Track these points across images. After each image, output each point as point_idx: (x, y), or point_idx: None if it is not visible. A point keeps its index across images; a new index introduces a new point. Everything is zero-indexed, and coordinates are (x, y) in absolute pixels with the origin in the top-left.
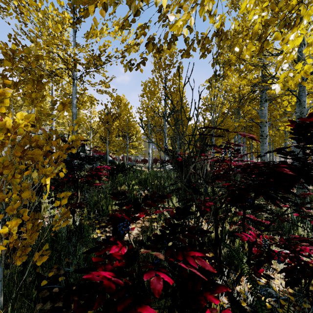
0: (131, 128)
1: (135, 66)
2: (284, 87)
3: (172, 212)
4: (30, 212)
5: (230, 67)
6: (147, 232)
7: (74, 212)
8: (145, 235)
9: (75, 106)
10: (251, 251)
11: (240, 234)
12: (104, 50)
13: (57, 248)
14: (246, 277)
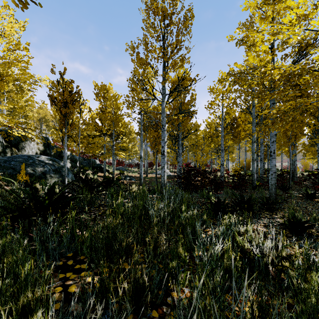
0: (118, 123)
1: None
2: None
3: None
4: None
5: None
6: None
7: None
8: None
9: None
10: None
11: None
12: None
13: None
14: None
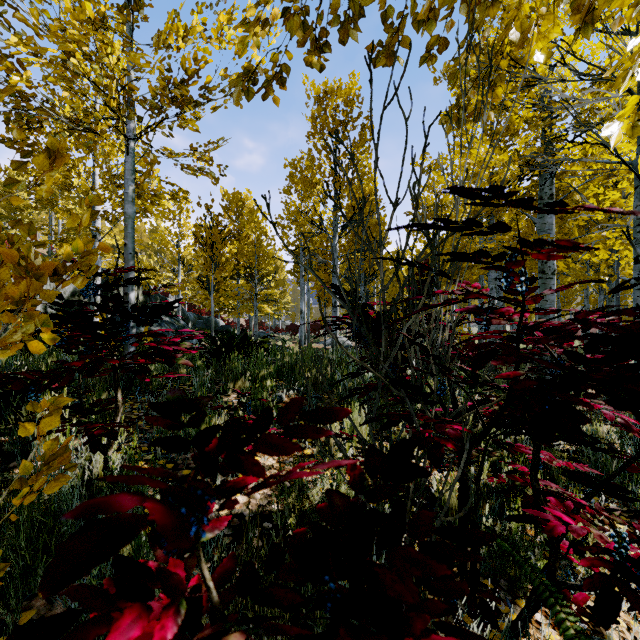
0: (264, 259)
1: (261, 87)
2: (633, 131)
3: (355, 468)
4: (9, 444)
5: (493, 86)
6: (289, 493)
7: (98, 448)
8: (286, 501)
9: (131, 200)
10: (557, 549)
11: (542, 515)
12: (196, 72)
13: (51, 544)
14: (539, 610)
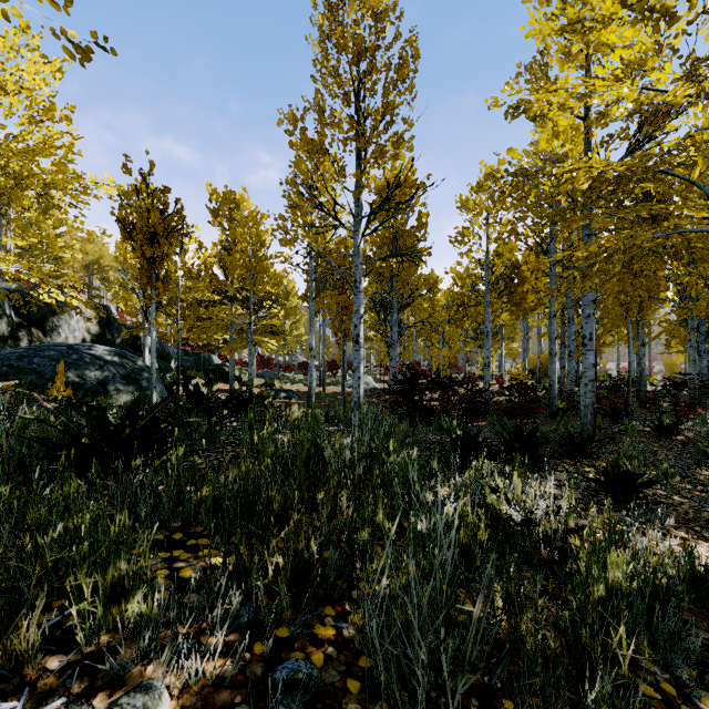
0: (261, 276)
1: None
2: None
3: None
4: None
5: None
6: None
7: None
8: None
9: None
10: None
11: None
12: None
13: None
14: None
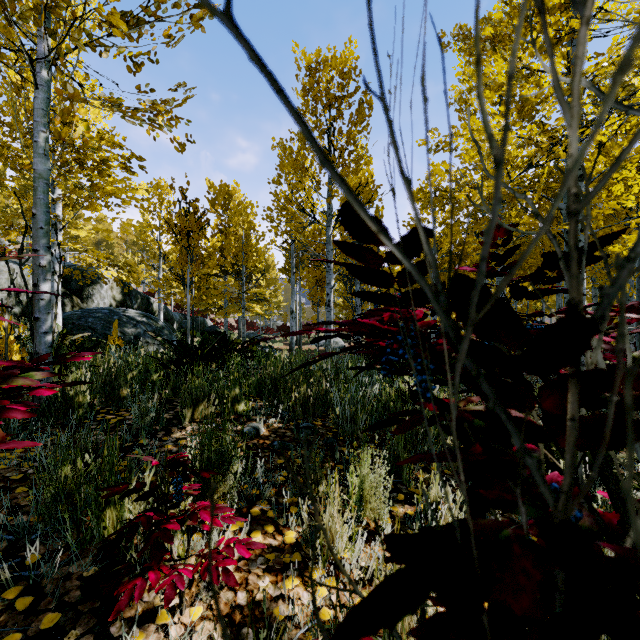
0: (252, 255)
1: None
2: None
3: None
4: None
5: None
6: None
7: None
8: None
9: (43, 152)
10: None
11: None
12: None
13: None
14: None
